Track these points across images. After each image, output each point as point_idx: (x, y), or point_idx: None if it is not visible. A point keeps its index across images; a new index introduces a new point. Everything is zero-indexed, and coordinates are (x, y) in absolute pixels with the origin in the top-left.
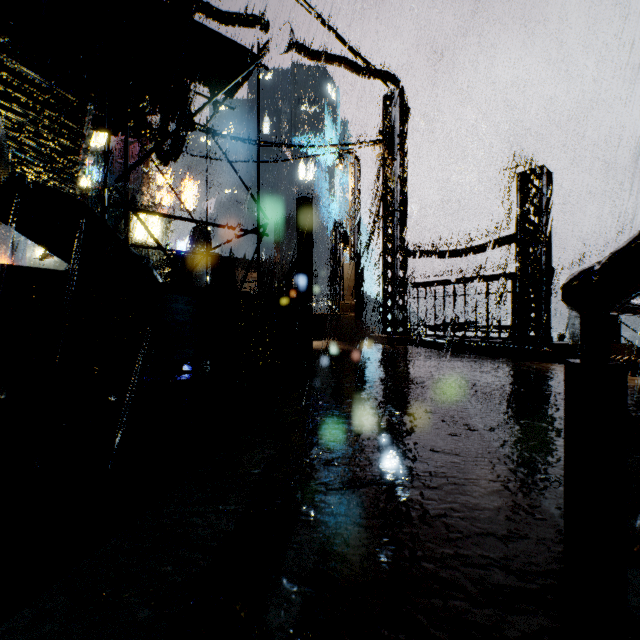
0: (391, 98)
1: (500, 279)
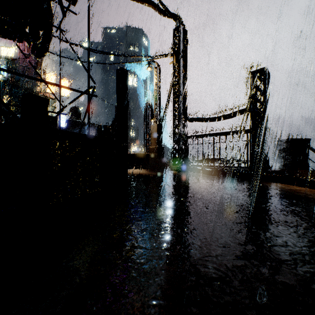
0: (178, 30)
1: (241, 133)
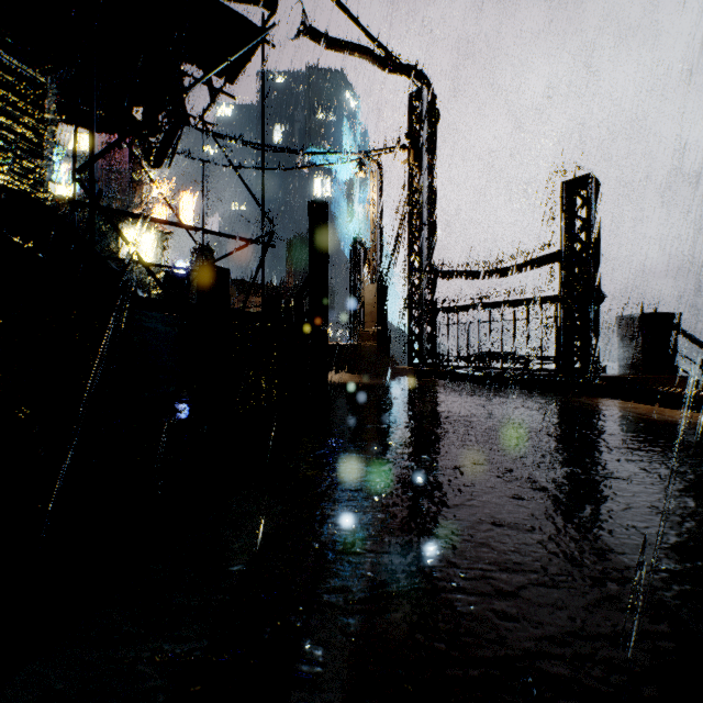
0: (418, 97)
1: (542, 303)
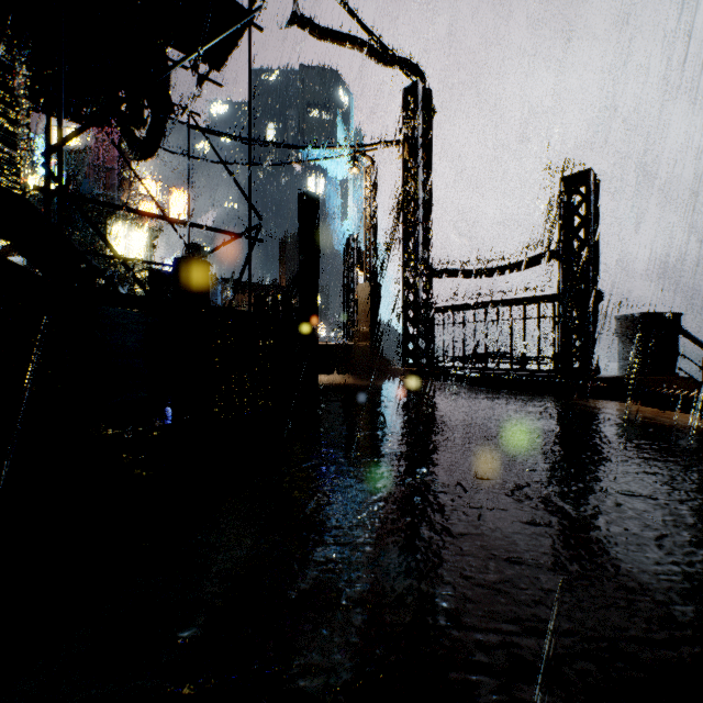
0: (413, 91)
1: (540, 302)
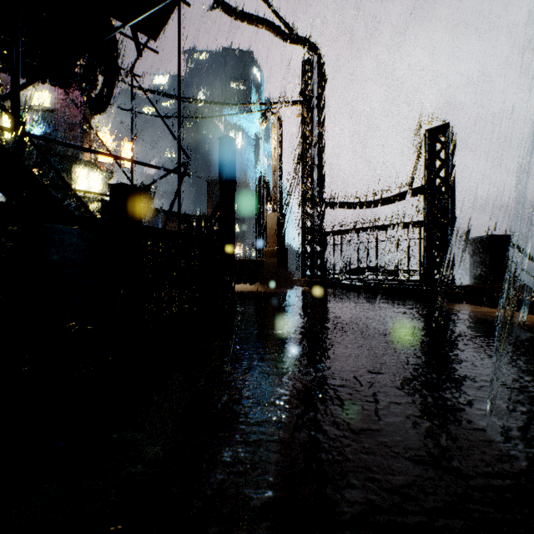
0: (310, 63)
1: (409, 227)
